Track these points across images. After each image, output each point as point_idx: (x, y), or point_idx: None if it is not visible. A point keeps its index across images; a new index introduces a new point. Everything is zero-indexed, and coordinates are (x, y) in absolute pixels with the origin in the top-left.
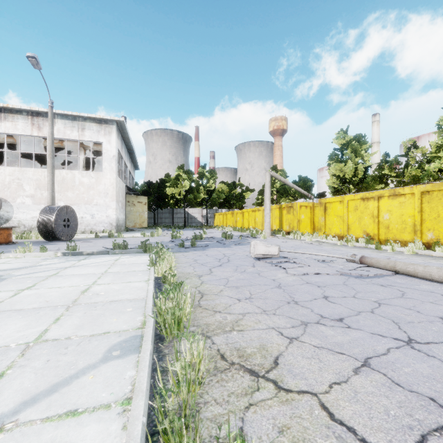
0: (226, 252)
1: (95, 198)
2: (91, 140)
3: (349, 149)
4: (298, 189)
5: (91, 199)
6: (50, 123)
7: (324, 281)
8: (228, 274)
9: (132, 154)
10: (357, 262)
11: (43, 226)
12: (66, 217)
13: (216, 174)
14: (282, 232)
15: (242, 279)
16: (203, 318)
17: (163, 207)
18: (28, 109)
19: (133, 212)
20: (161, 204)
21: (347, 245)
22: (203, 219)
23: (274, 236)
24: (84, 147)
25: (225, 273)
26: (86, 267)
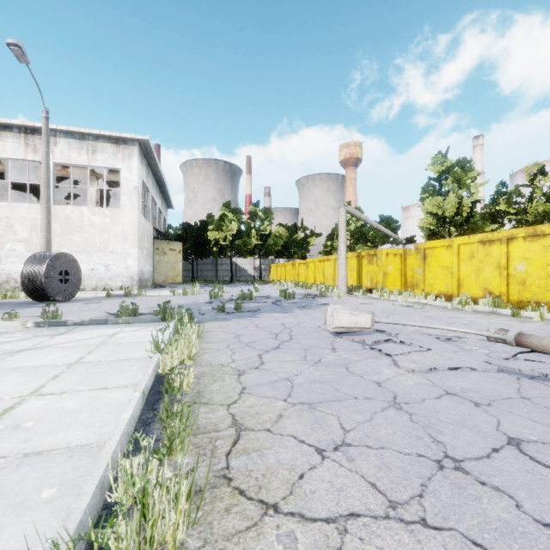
0: (287, 320)
1: (111, 243)
2: (105, 166)
3: (449, 178)
4: (384, 230)
5: (105, 245)
6: (44, 140)
7: (478, 388)
8: (291, 368)
9: (163, 187)
10: (510, 343)
11: (29, 281)
12: (64, 268)
13: (272, 213)
14: (362, 289)
15: (319, 383)
16: (229, 547)
17: (204, 256)
18: (20, 124)
19: (163, 262)
20: (201, 252)
21: (463, 309)
22: (255, 271)
23: (351, 295)
24: (98, 176)
25: (287, 364)
26: (52, 350)
